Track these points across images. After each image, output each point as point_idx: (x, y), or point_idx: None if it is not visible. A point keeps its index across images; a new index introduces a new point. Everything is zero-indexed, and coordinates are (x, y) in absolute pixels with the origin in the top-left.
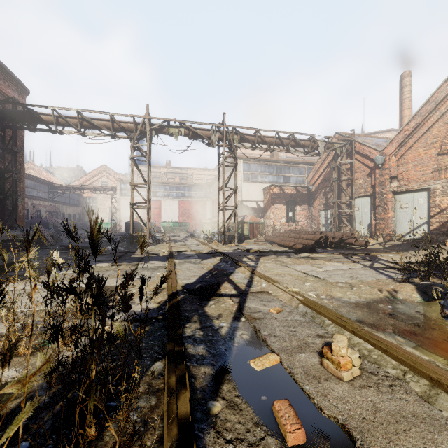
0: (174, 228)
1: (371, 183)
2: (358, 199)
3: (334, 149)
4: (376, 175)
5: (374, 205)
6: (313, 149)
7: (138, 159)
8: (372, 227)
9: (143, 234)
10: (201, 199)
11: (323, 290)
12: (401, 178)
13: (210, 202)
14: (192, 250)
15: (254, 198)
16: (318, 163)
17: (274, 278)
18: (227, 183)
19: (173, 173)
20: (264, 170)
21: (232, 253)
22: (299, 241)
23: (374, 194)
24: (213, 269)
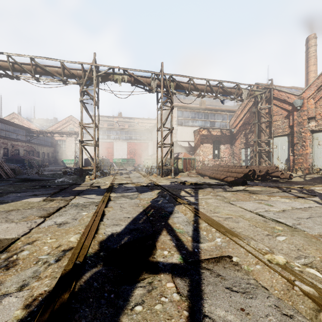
0: (123, 163)
1: (288, 124)
2: (275, 138)
3: (255, 96)
4: (295, 116)
5: (291, 143)
6: (237, 96)
7: (87, 103)
8: (290, 161)
9: (90, 168)
10: (144, 141)
11: (318, 254)
12: (319, 118)
13: (151, 143)
14: (133, 182)
15: (186, 139)
16: (239, 110)
17: (227, 224)
18: (165, 123)
19: (124, 121)
20: (195, 116)
21: (170, 186)
22: (227, 174)
23: (291, 133)
24: (149, 207)
